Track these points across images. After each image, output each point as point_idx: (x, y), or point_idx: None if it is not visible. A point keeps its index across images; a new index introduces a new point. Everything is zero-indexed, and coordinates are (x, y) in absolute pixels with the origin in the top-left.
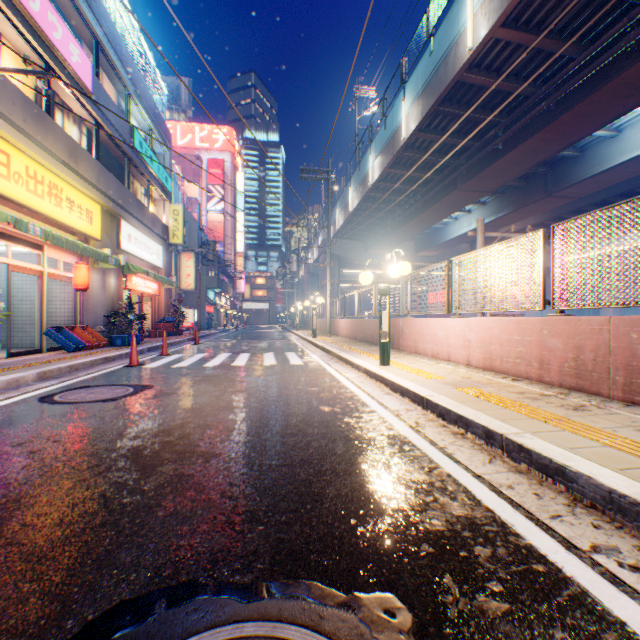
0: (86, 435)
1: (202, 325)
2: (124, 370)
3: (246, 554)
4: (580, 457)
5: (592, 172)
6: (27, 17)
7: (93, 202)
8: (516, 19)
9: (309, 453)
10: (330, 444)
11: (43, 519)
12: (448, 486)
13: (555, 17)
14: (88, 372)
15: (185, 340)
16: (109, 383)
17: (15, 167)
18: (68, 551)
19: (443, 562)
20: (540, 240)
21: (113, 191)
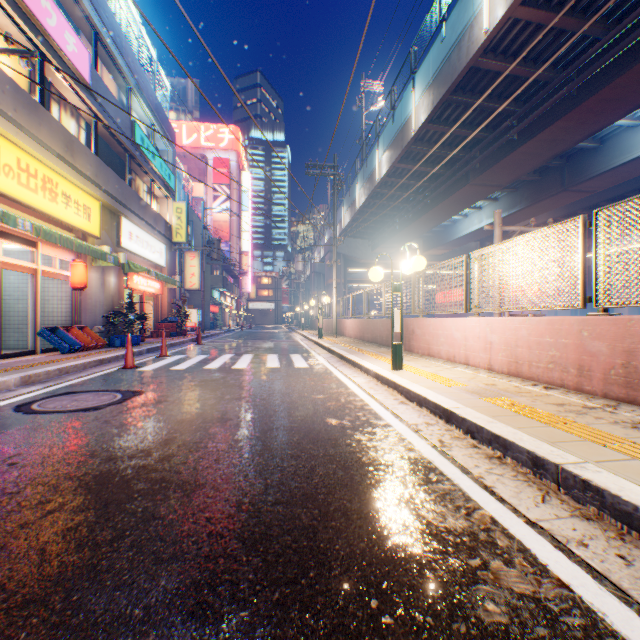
0: (50, 456)
1: (207, 325)
2: (117, 373)
3: None
4: None
5: (613, 164)
6: (18, 1)
7: (91, 198)
8: None
9: (313, 484)
10: (339, 471)
11: None
12: (497, 540)
13: None
14: (79, 375)
15: (187, 340)
16: (97, 388)
17: (5, 159)
18: None
19: None
20: (579, 228)
21: (112, 187)
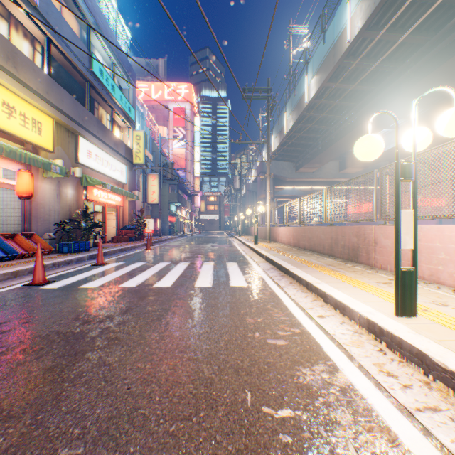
0: None
1: (165, 231)
2: (7, 294)
3: None
4: None
5: None
6: None
7: (42, 113)
8: None
9: None
10: None
11: None
12: None
13: None
14: None
15: (140, 245)
16: None
17: None
18: None
19: None
20: None
21: (67, 107)
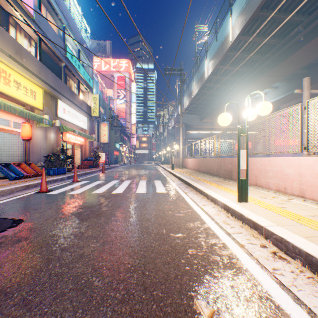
0: None
1: (112, 161)
2: (29, 197)
3: None
4: None
5: None
6: None
7: (36, 86)
8: None
9: None
10: None
11: None
12: None
13: None
14: None
15: (97, 170)
16: None
17: None
18: None
19: None
20: None
21: (51, 81)
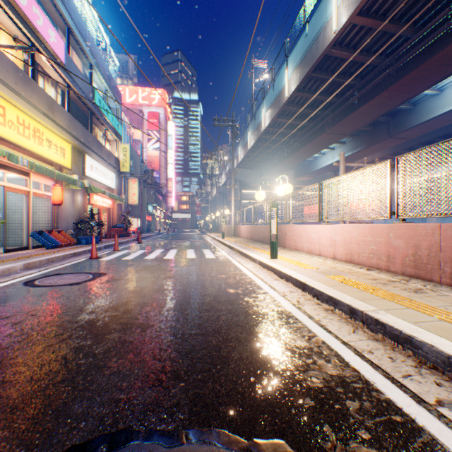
0: (55, 310)
1: (143, 229)
2: (86, 262)
3: (170, 406)
4: (423, 329)
5: (422, 120)
6: (18, 9)
7: (65, 142)
8: (368, 10)
9: (219, 325)
10: (234, 318)
11: (18, 377)
12: (323, 351)
13: (396, 8)
14: (61, 263)
15: (131, 240)
16: (75, 271)
17: (9, 117)
18: (34, 403)
19: (322, 413)
20: (387, 168)
21: (80, 134)
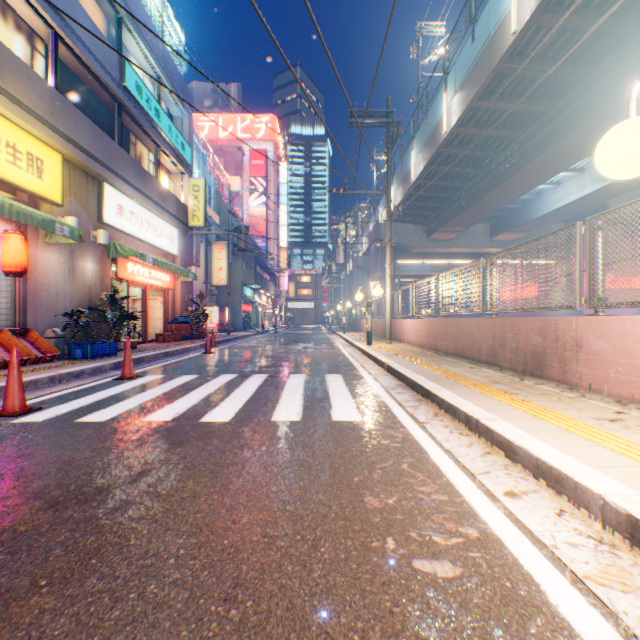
0: None
1: (237, 326)
2: None
3: None
4: None
5: None
6: None
7: (43, 146)
8: None
9: None
10: None
11: None
12: None
13: None
14: None
15: (196, 346)
16: None
17: None
18: None
19: None
20: None
21: (84, 138)
